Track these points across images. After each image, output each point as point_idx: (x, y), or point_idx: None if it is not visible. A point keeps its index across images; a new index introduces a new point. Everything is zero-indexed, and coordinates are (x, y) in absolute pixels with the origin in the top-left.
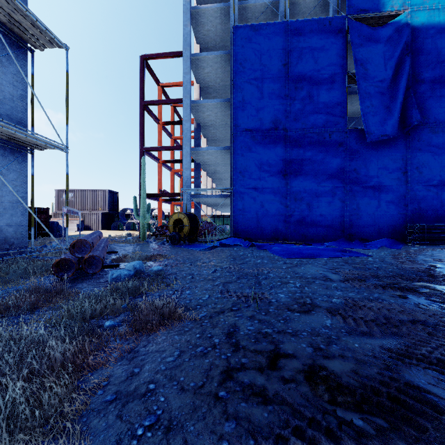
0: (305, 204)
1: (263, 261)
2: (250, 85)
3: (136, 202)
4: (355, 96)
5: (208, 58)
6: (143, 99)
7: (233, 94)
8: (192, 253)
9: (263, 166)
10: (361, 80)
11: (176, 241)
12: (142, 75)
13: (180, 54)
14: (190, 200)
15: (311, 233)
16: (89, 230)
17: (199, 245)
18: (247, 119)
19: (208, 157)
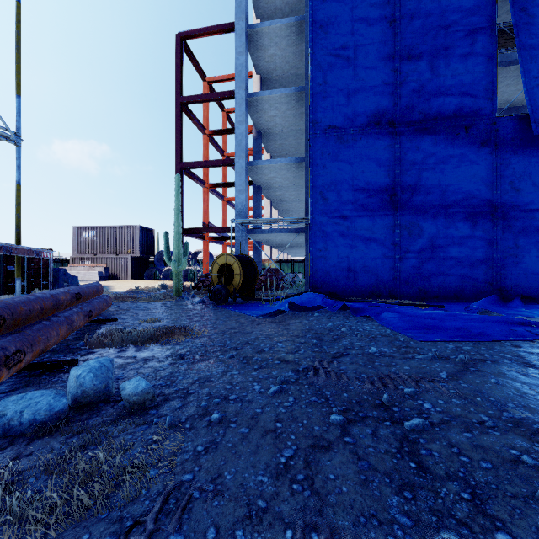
0: (425, 241)
1: (379, 348)
2: (336, 59)
3: (168, 240)
4: (504, 71)
5: (272, 29)
6: (181, 96)
7: (309, 75)
8: (242, 323)
9: (357, 182)
10: (523, 34)
11: (222, 299)
12: (179, 61)
13: (232, 27)
14: (245, 237)
15: (436, 287)
16: (115, 280)
17: (258, 304)
18: (332, 112)
19: (272, 176)
